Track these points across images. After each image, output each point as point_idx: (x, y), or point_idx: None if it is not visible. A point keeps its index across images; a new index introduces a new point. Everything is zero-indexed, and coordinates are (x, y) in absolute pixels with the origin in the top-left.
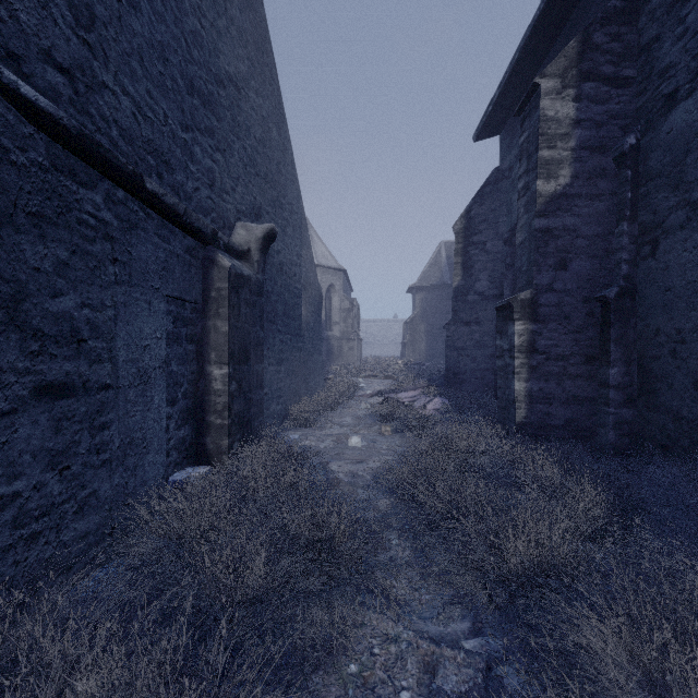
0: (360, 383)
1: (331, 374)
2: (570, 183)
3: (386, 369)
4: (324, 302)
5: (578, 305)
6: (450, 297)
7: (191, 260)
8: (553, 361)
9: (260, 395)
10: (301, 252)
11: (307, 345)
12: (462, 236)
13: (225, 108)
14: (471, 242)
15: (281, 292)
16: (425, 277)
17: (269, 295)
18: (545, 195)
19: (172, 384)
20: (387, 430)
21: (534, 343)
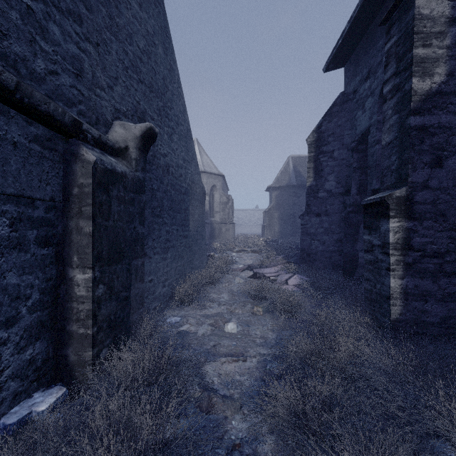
0: (234, 256)
1: (212, 250)
2: (446, 81)
3: (252, 245)
4: (208, 197)
5: (454, 203)
6: (296, 194)
7: (43, 151)
8: (429, 258)
9: (139, 288)
10: (187, 157)
11: (192, 232)
12: (314, 146)
13: (98, 1)
14: (321, 151)
15: (168, 190)
16: (278, 180)
17: (155, 192)
18: (421, 93)
19: (9, 300)
20: (259, 310)
21: (410, 240)
